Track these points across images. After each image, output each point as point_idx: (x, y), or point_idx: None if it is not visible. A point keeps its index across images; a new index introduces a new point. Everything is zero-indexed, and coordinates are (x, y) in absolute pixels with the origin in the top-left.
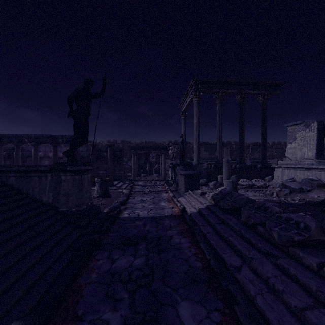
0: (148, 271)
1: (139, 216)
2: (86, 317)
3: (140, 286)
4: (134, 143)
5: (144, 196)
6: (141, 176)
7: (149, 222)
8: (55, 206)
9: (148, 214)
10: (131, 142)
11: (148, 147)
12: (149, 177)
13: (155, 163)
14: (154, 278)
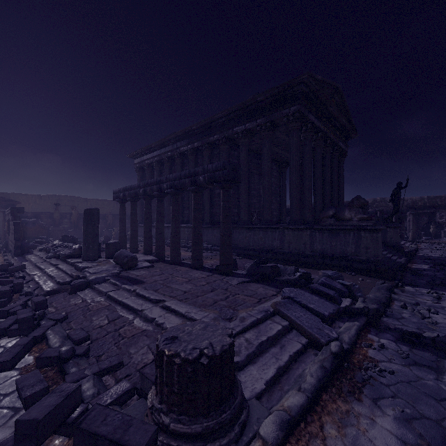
0: (442, 262)
1: (432, 256)
2: (420, 264)
3: (439, 264)
4: (410, 201)
5: (433, 251)
6: (422, 240)
7: (441, 257)
8: (384, 243)
9: (439, 256)
10: (405, 200)
11: (434, 205)
12: (434, 241)
13: (444, 224)
14: (445, 264)
